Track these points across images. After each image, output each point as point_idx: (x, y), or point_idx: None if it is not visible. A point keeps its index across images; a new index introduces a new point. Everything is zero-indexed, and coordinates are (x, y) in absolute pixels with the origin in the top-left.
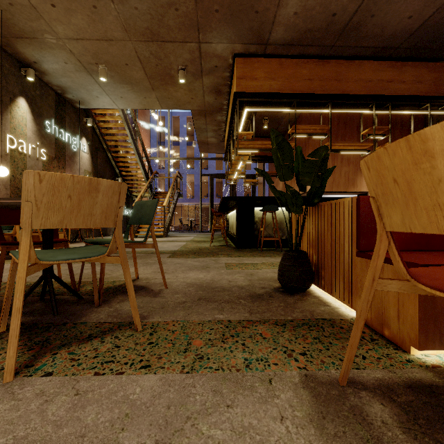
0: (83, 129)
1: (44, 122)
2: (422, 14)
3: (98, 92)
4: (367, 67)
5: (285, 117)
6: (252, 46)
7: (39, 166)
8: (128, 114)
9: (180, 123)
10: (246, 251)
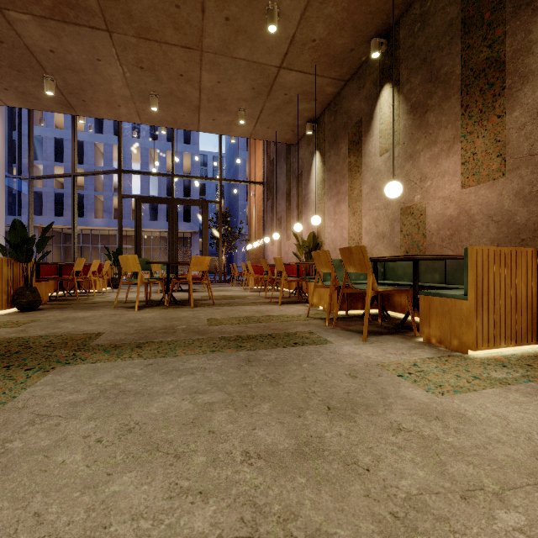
0: None
1: None
2: None
3: None
4: None
5: None
6: None
7: None
8: None
9: None
10: None
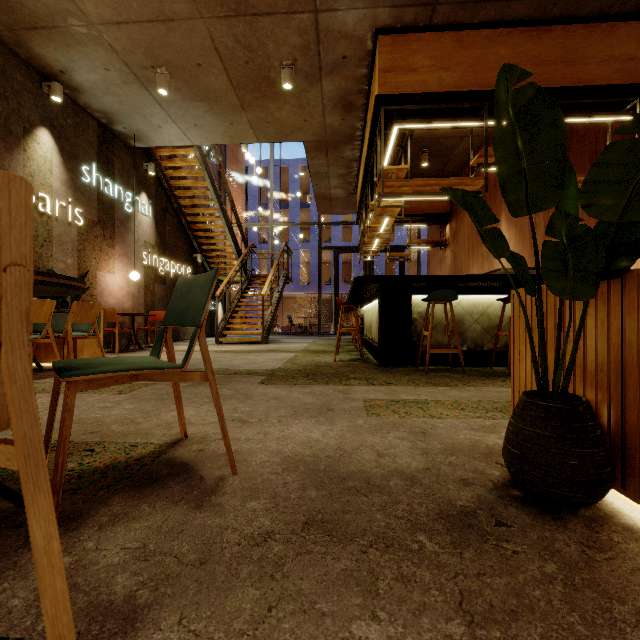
0: (143, 180)
1: (79, 167)
2: None
3: (160, 119)
4: (624, 34)
5: (458, 147)
6: (409, 11)
7: (73, 234)
8: (212, 159)
9: (290, 175)
10: (398, 372)
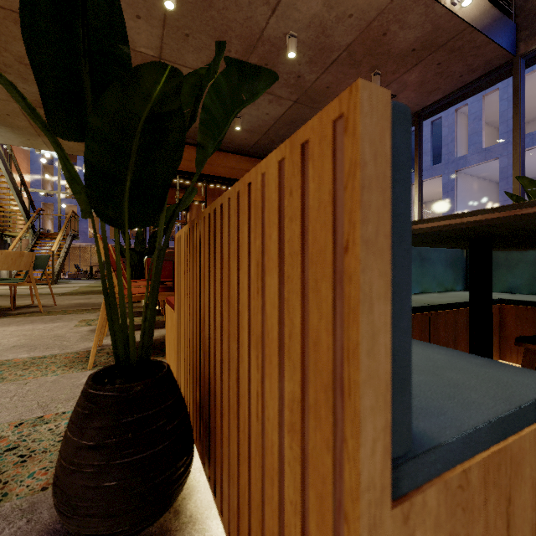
0: None
1: None
2: (252, 139)
3: None
4: (232, 158)
5: None
6: None
7: None
8: None
9: None
10: None
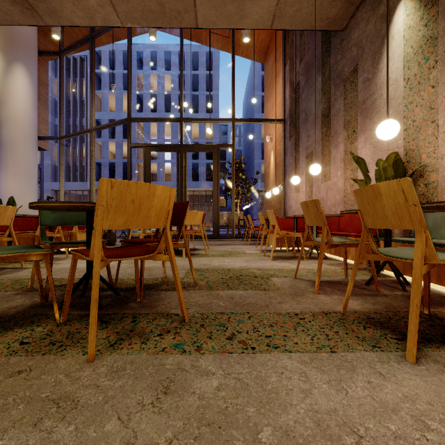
0: None
1: None
2: None
3: None
4: None
5: None
6: None
7: None
8: None
9: None
10: None
